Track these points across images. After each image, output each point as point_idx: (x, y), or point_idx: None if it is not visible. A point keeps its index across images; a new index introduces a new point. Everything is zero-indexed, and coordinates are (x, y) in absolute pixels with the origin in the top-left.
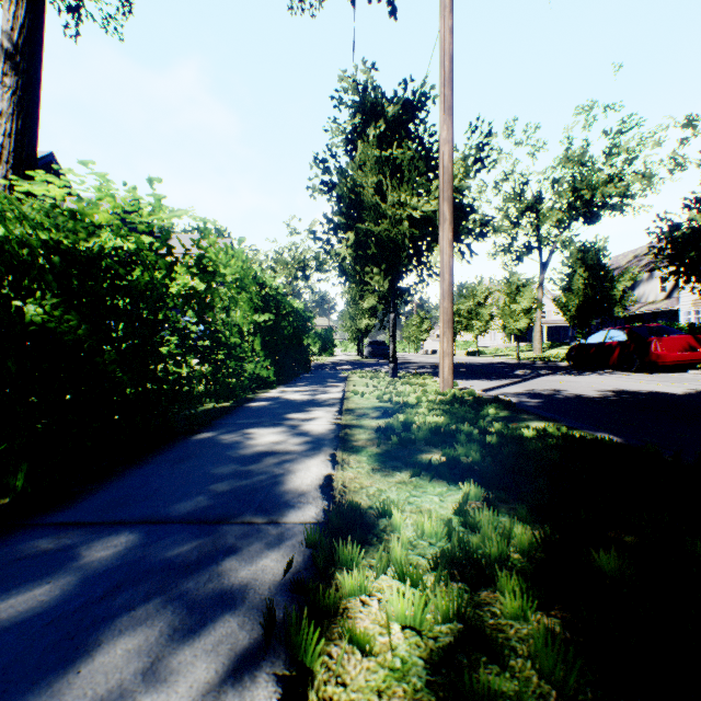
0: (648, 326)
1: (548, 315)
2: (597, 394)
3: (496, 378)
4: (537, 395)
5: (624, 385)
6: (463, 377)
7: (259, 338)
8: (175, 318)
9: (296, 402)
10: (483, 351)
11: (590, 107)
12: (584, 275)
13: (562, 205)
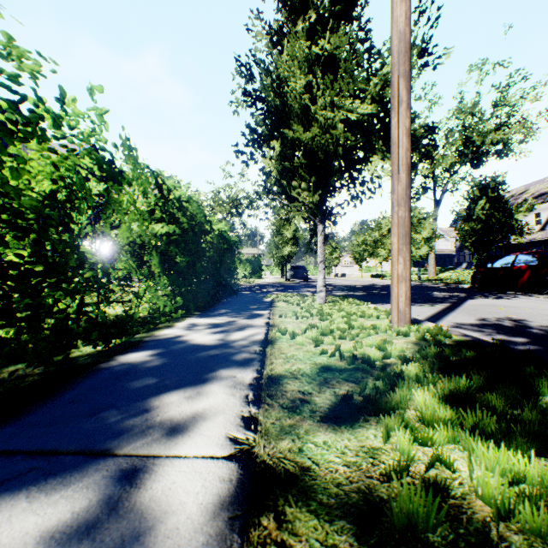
0: None
1: (436, 245)
2: None
3: (423, 302)
4: (506, 329)
5: None
6: (389, 300)
7: (153, 258)
8: None
9: (193, 352)
10: (385, 274)
11: (482, 64)
12: (484, 206)
13: (453, 152)
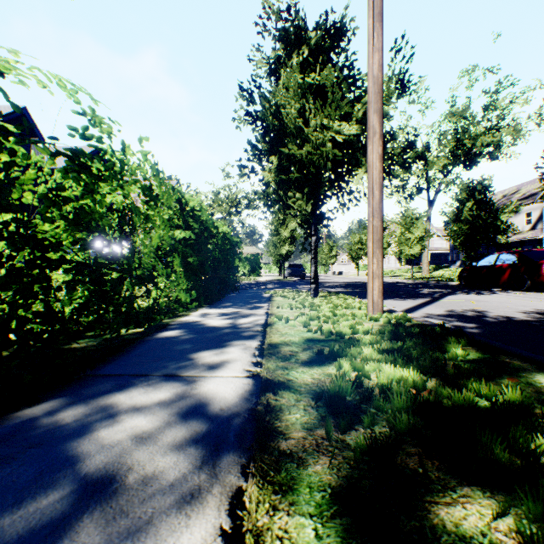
0: (537, 251)
1: (431, 244)
2: (527, 317)
3: (407, 297)
4: (465, 318)
5: (537, 305)
6: None
7: (175, 259)
8: (86, 237)
9: (211, 331)
10: None
11: (473, 70)
12: (472, 208)
13: (446, 153)
